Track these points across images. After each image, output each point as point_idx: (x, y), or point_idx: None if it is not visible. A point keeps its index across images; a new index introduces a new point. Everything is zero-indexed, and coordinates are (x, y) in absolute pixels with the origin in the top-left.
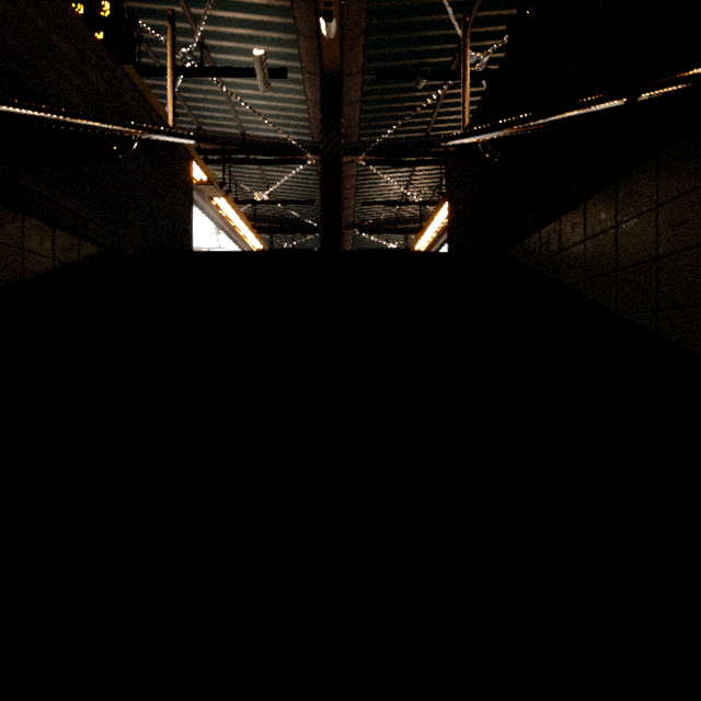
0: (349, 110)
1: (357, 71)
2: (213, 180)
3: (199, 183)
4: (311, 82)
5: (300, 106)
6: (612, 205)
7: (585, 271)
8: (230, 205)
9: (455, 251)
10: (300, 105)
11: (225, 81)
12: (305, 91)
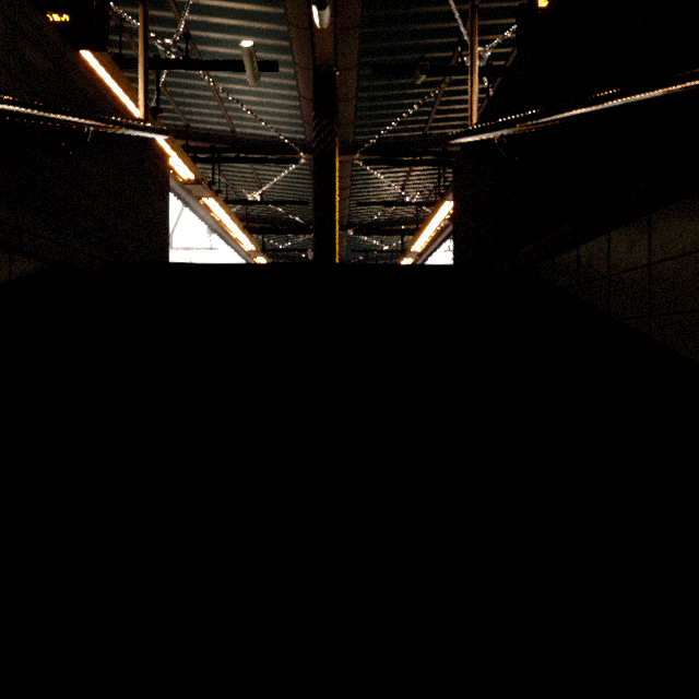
0: (344, 107)
1: (352, 66)
2: (201, 179)
3: (187, 182)
4: (304, 77)
5: (293, 103)
6: (698, 221)
7: (650, 304)
8: (220, 205)
9: (462, 261)
10: (293, 102)
11: (213, 75)
12: (297, 86)
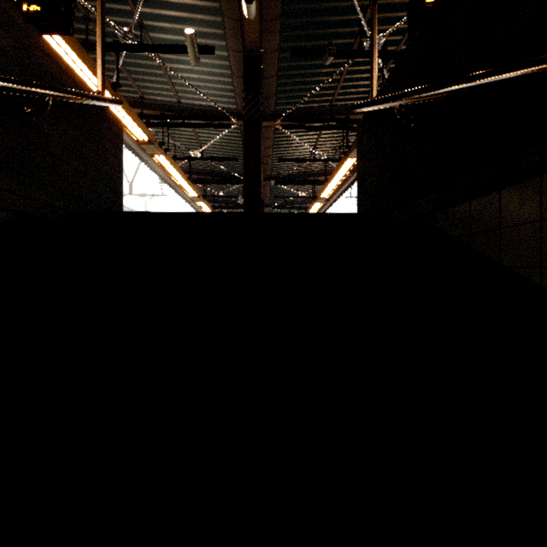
0: (268, 82)
1: (274, 50)
2: (153, 140)
3: (142, 143)
4: (235, 59)
5: (226, 79)
6: None
7: (542, 256)
8: (169, 161)
9: (364, 209)
10: (226, 78)
11: (162, 57)
12: (230, 66)
